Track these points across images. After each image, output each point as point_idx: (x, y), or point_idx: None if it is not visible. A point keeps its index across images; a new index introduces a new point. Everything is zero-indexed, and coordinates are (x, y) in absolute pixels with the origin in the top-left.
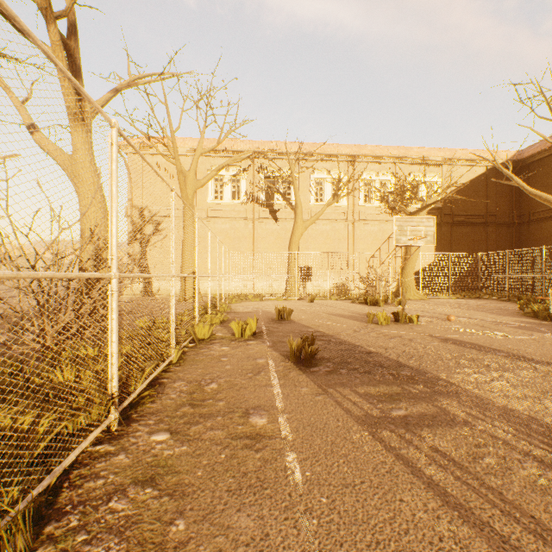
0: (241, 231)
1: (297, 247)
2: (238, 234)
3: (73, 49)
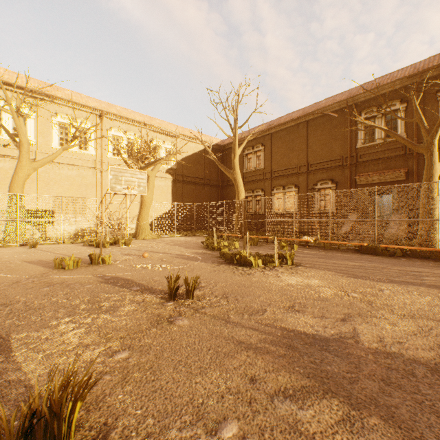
0: None
1: (21, 189)
2: None
3: None
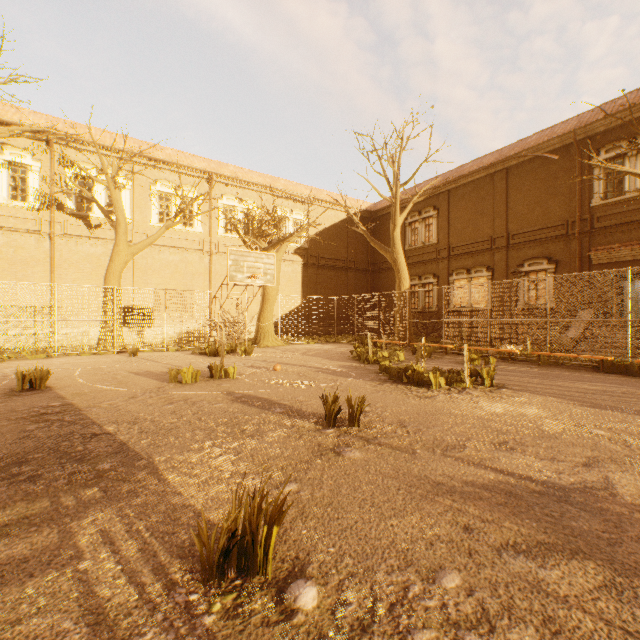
0: (29, 251)
1: (118, 280)
2: (23, 254)
3: None
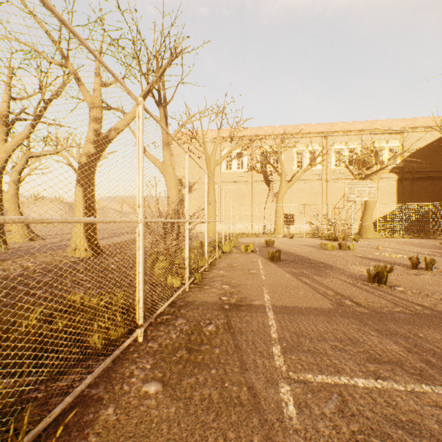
0: (243, 190)
1: (281, 201)
2: (241, 192)
3: (165, 113)
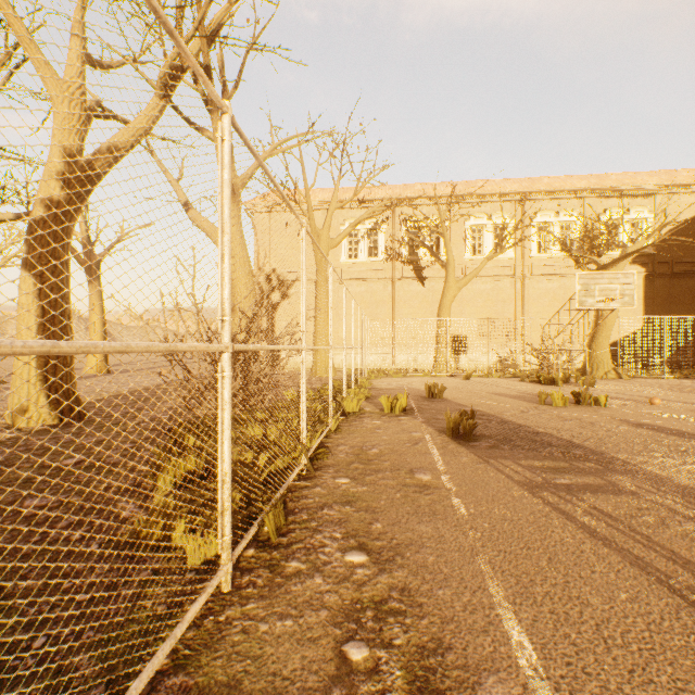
0: (378, 294)
1: (448, 313)
2: (375, 298)
3: None
